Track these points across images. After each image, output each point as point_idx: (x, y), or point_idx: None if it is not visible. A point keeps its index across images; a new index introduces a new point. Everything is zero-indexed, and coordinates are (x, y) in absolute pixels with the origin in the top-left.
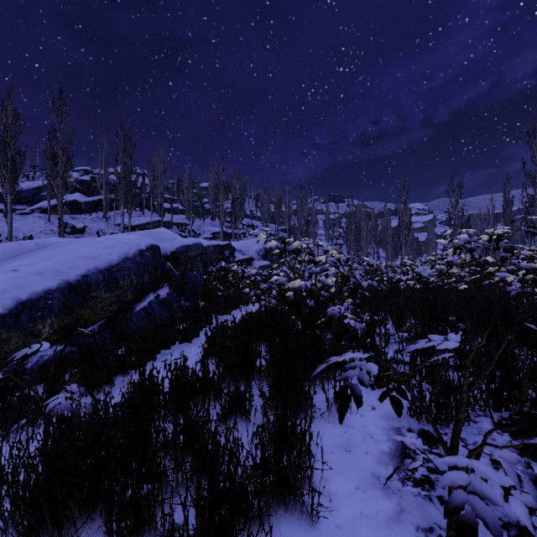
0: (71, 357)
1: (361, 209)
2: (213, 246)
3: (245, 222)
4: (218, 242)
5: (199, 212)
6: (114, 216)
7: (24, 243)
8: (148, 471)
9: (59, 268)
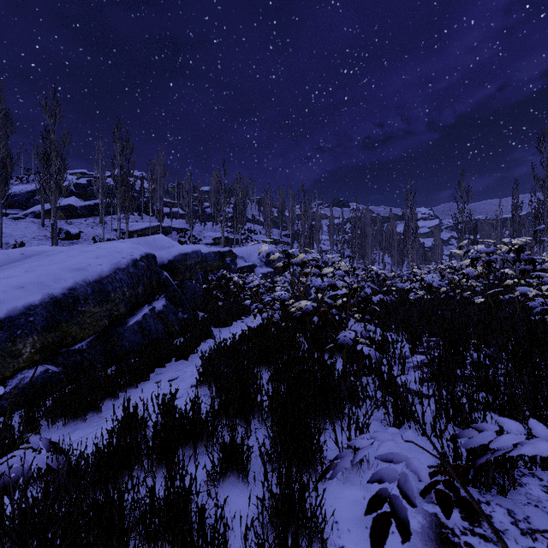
0: (56, 379)
1: (366, 214)
2: (214, 253)
3: (247, 227)
4: (219, 249)
5: (199, 217)
6: (111, 221)
7: (8, 253)
8: None
9: (43, 281)
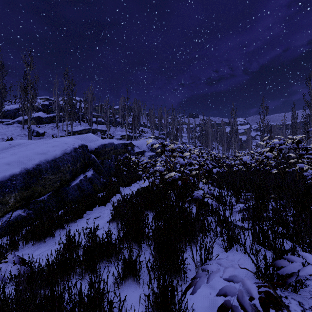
0: (28, 217)
1: (208, 121)
2: (121, 144)
3: (140, 129)
4: (124, 142)
5: (113, 123)
6: (62, 126)
7: (2, 144)
8: None
9: (21, 160)
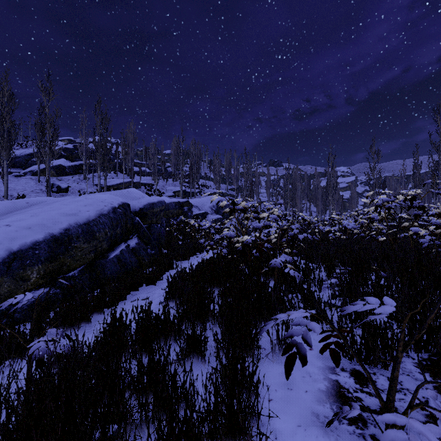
0: (55, 298)
1: (296, 172)
2: (174, 203)
3: (201, 183)
4: (178, 200)
5: (163, 174)
6: (93, 178)
7: (17, 202)
8: (115, 412)
9: (45, 223)
